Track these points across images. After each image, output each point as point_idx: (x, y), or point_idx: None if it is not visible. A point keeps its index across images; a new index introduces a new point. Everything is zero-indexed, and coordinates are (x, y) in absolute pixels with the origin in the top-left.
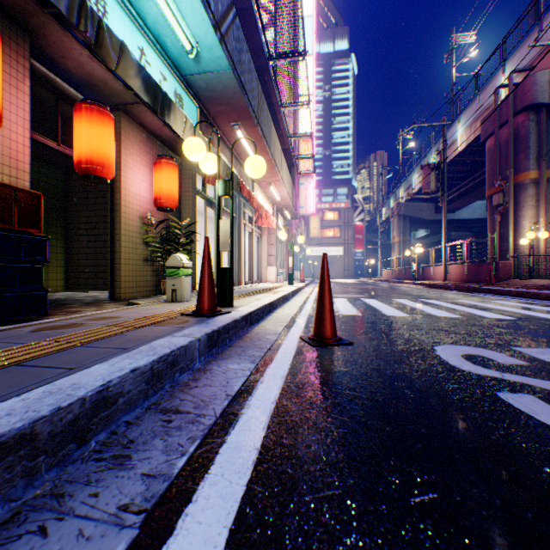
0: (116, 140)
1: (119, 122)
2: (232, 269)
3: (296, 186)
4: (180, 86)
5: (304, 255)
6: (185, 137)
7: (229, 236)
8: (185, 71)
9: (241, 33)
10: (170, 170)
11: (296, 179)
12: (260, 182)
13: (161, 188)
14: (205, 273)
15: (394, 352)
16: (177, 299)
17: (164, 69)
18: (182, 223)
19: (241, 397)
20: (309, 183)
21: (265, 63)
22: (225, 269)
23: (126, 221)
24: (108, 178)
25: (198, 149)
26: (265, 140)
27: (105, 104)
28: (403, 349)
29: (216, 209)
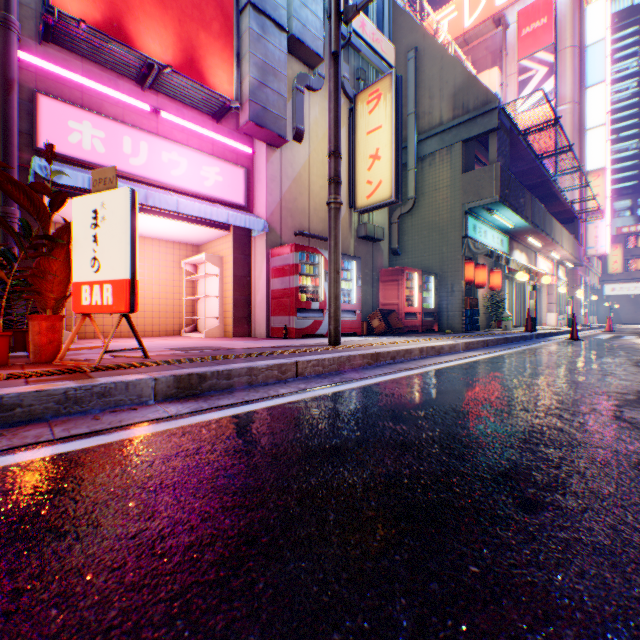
0: (474, 265)
1: (476, 258)
2: (534, 318)
3: (578, 234)
4: (501, 235)
5: (599, 295)
6: (511, 267)
7: (533, 306)
8: (504, 229)
9: (533, 200)
10: (497, 274)
11: (578, 228)
12: (540, 251)
13: (493, 282)
14: (527, 319)
15: (595, 341)
16: (506, 329)
17: (497, 234)
18: (497, 294)
19: (547, 341)
20: (600, 221)
21: (545, 179)
22: (531, 318)
23: (478, 298)
24: (484, 287)
25: (521, 277)
26: (546, 235)
27: (483, 263)
28: (600, 341)
29: (509, 279)
